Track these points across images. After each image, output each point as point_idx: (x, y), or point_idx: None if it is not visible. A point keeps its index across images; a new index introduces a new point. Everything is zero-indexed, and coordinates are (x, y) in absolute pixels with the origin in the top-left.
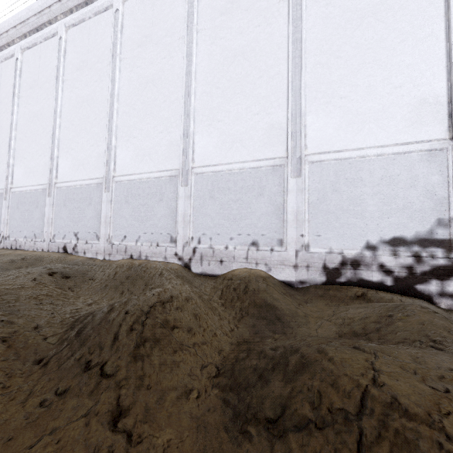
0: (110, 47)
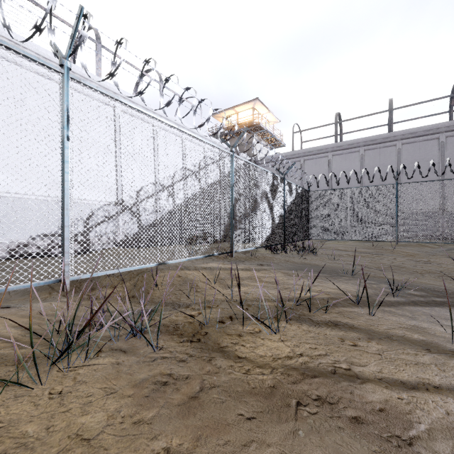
0: None
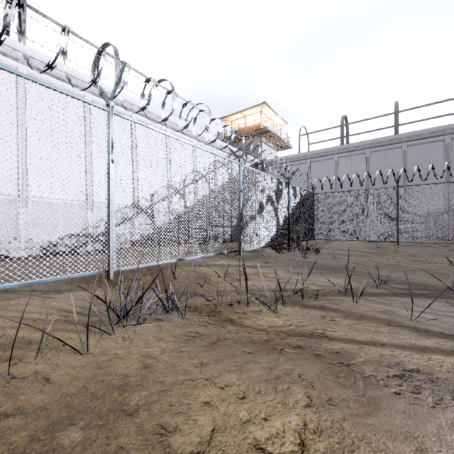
0: None
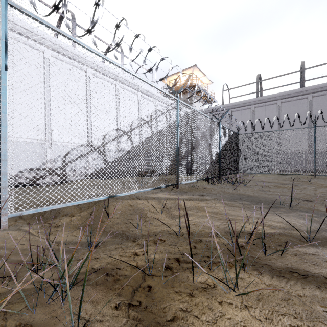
0: None
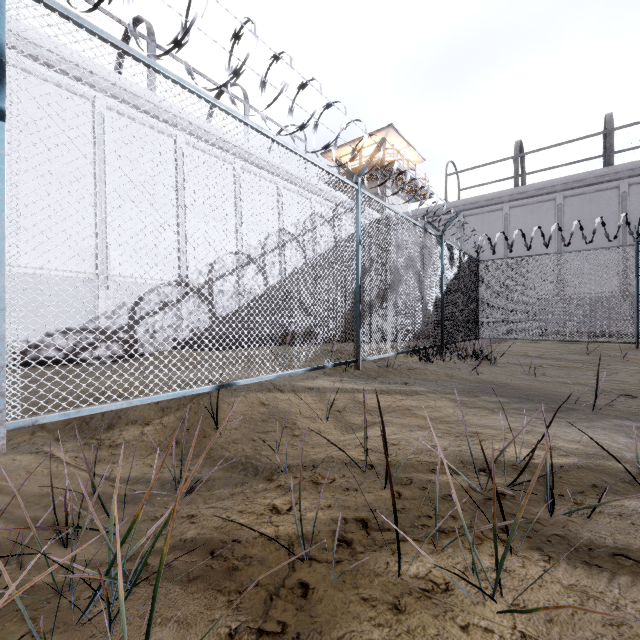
0: None
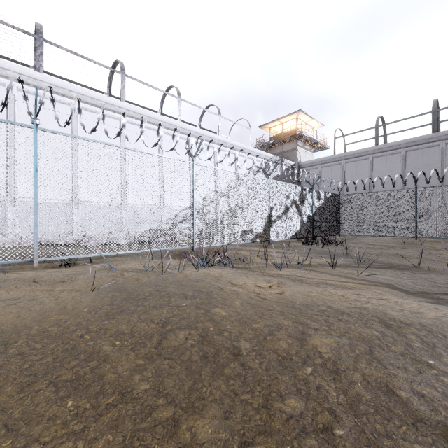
0: (3, 112)
